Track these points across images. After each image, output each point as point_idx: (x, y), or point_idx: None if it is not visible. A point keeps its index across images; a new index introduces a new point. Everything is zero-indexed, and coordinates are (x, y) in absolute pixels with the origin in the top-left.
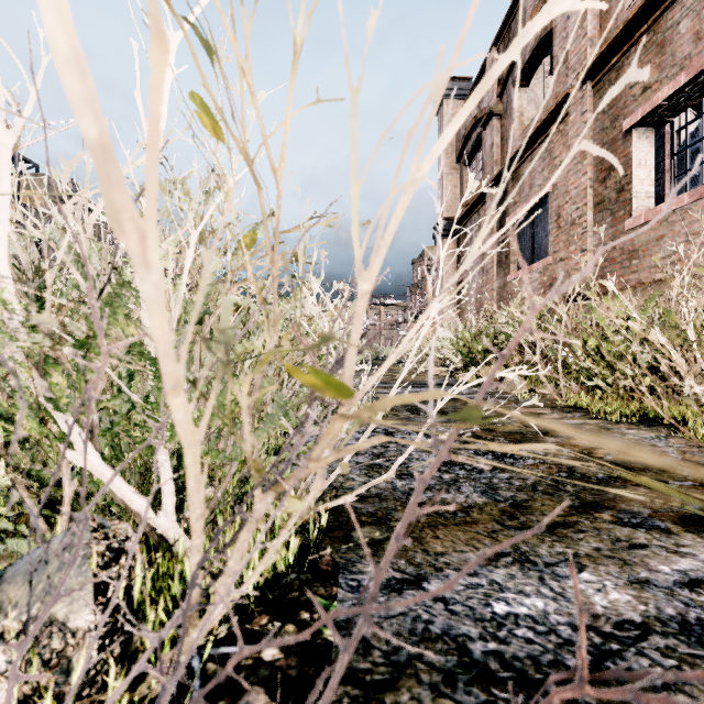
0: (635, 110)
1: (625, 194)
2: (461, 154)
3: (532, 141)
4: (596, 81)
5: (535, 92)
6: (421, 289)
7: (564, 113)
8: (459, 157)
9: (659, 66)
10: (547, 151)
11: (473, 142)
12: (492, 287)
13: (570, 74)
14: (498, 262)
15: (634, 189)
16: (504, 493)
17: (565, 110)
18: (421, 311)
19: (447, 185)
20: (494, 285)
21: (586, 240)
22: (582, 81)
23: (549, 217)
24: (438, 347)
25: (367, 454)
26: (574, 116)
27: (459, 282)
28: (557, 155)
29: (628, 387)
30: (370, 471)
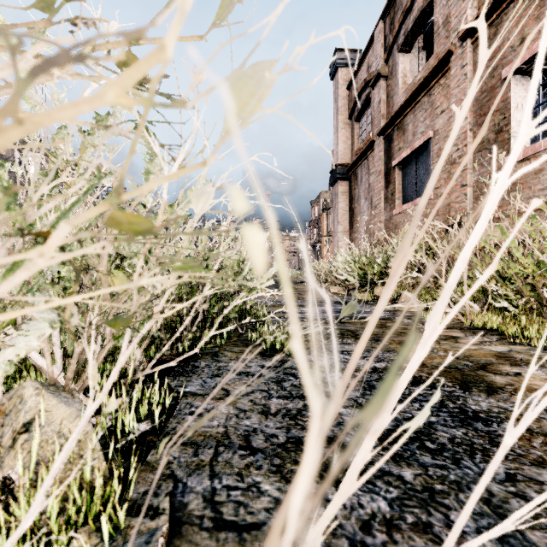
0: (513, 59)
1: (503, 134)
2: (352, 112)
3: (416, 95)
4: (476, 38)
5: (411, 64)
6: (318, 224)
7: (445, 69)
8: (351, 114)
9: (538, 17)
10: (429, 102)
11: (363, 101)
12: (379, 220)
13: (451, 34)
14: (385, 199)
15: (512, 130)
16: (539, 538)
17: (446, 66)
18: (318, 241)
19: (341, 137)
20: (381, 218)
21: (466, 176)
22: (463, 39)
23: (431, 158)
24: (338, 269)
25: (280, 415)
26: (455, 69)
27: (351, 216)
28: (438, 105)
29: (541, 310)
30: (285, 461)
